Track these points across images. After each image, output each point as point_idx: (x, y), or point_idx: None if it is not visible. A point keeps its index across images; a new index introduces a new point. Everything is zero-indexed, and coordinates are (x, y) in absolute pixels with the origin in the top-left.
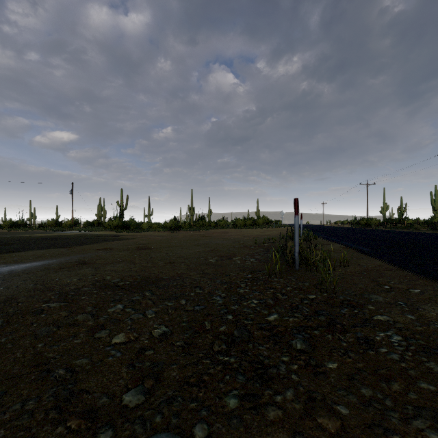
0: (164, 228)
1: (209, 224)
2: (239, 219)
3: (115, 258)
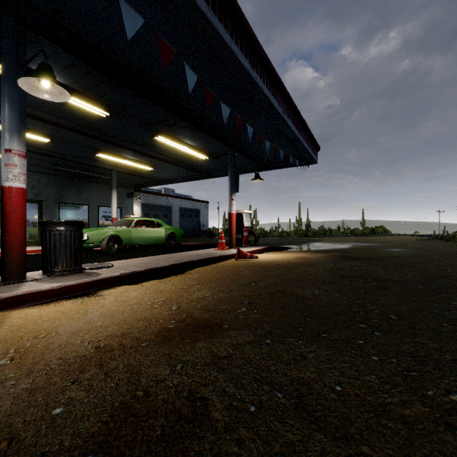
0: (290, 235)
1: (325, 233)
2: (358, 228)
3: (373, 242)
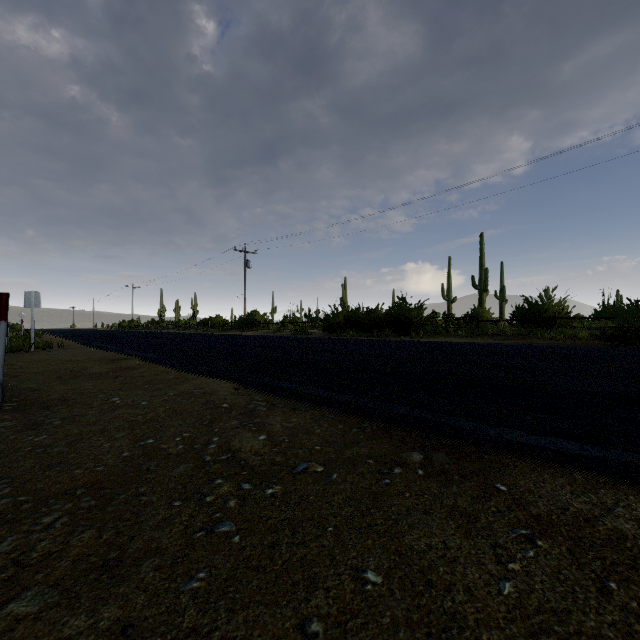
0: None
1: None
2: None
3: None
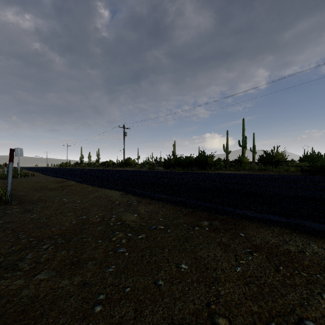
0: None
1: None
2: None
3: None
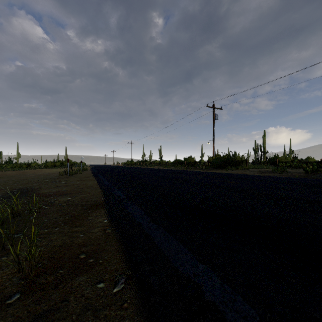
0: None
1: (21, 166)
2: (50, 162)
3: None
